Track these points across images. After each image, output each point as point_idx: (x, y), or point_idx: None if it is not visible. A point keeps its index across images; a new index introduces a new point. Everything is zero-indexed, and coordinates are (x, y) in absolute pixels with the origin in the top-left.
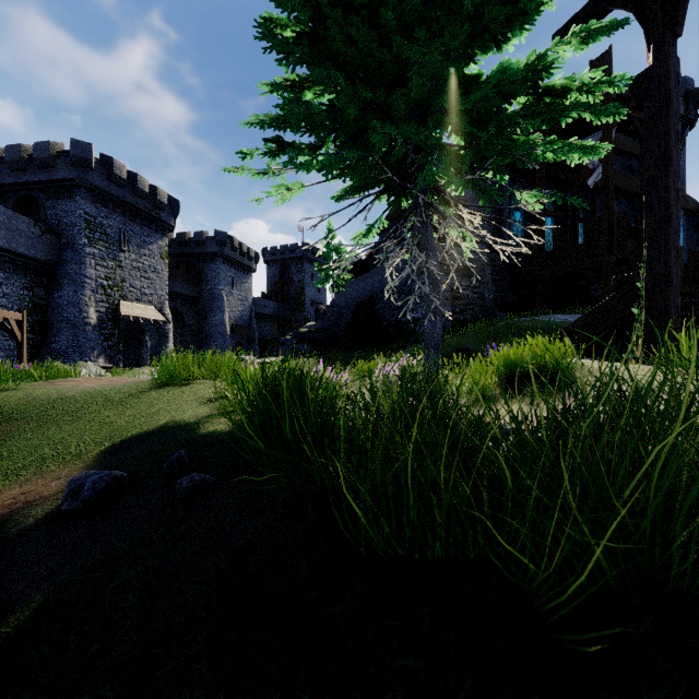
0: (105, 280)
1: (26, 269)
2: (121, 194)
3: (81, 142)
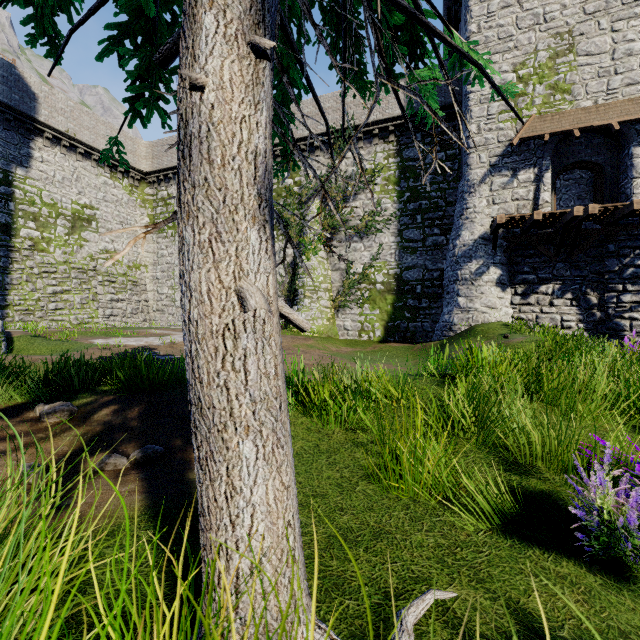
0: None
1: None
2: None
3: None
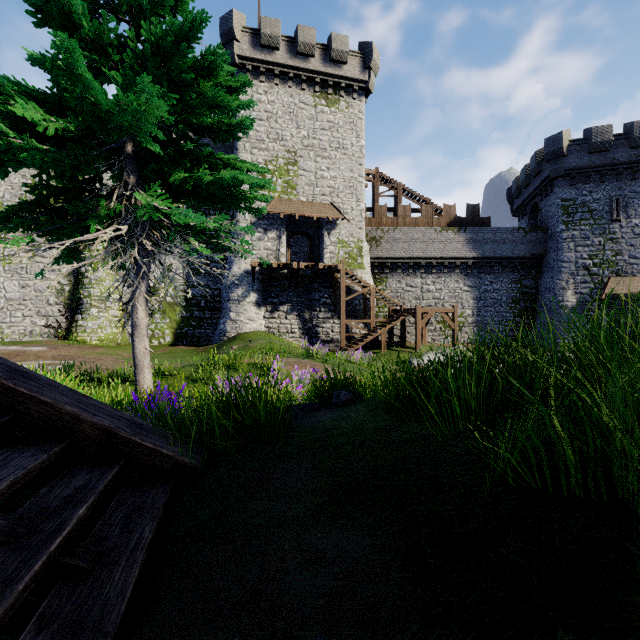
0: (588, 259)
1: (513, 267)
2: (609, 159)
3: (552, 137)
